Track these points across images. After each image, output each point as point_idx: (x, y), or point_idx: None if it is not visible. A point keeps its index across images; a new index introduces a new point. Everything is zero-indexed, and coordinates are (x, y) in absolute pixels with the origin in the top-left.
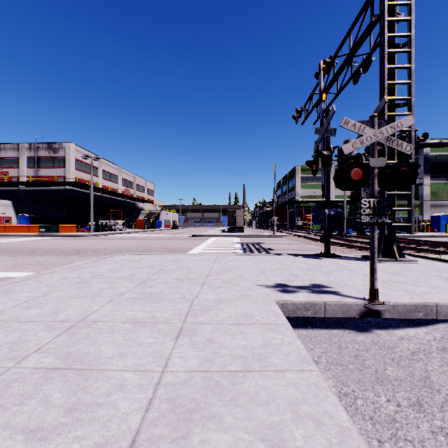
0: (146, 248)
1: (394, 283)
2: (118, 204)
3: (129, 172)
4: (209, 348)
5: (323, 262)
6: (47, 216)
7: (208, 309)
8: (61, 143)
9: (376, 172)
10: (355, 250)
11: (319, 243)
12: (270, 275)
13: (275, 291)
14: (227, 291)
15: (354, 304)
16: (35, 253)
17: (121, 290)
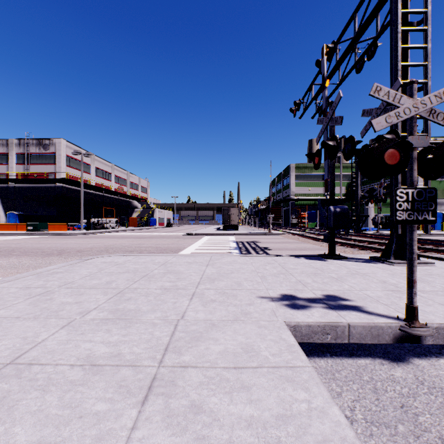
0: (136, 248)
1: (423, 293)
2: (111, 202)
3: (123, 169)
4: (193, 426)
5: (329, 264)
6: (38, 214)
7: (197, 339)
8: (51, 139)
9: (415, 155)
10: (357, 250)
11: (318, 242)
12: (273, 282)
13: (282, 306)
14: (222, 307)
15: (387, 326)
16: (13, 253)
17: (88, 305)
